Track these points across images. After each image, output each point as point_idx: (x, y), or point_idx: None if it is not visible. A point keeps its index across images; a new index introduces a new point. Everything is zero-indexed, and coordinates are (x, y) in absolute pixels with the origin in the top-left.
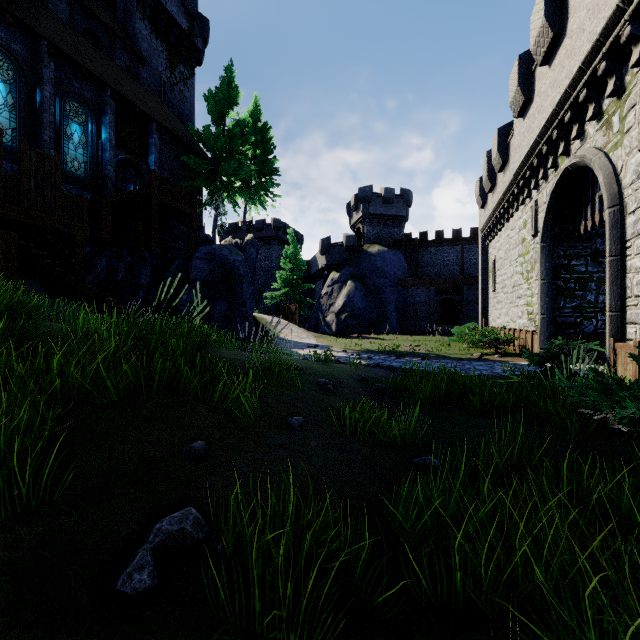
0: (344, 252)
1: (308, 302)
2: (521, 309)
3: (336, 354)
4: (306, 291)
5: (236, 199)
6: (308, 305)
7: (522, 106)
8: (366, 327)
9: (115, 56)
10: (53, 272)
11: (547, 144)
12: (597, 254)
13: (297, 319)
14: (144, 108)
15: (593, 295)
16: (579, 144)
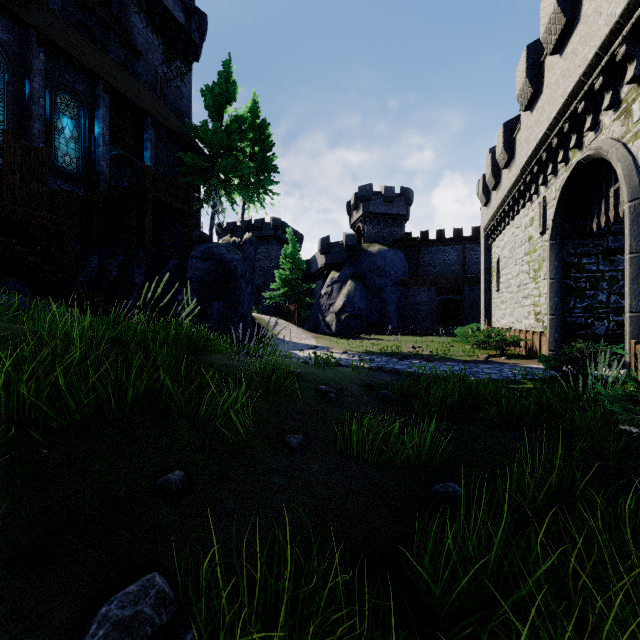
0: (344, 251)
1: (307, 302)
2: (527, 309)
3: (337, 356)
4: (305, 291)
5: (234, 197)
6: (307, 305)
7: (530, 98)
8: (366, 327)
9: (109, 49)
10: (38, 270)
11: (557, 137)
12: (609, 252)
13: (296, 319)
14: (139, 102)
15: (605, 295)
16: (593, 136)
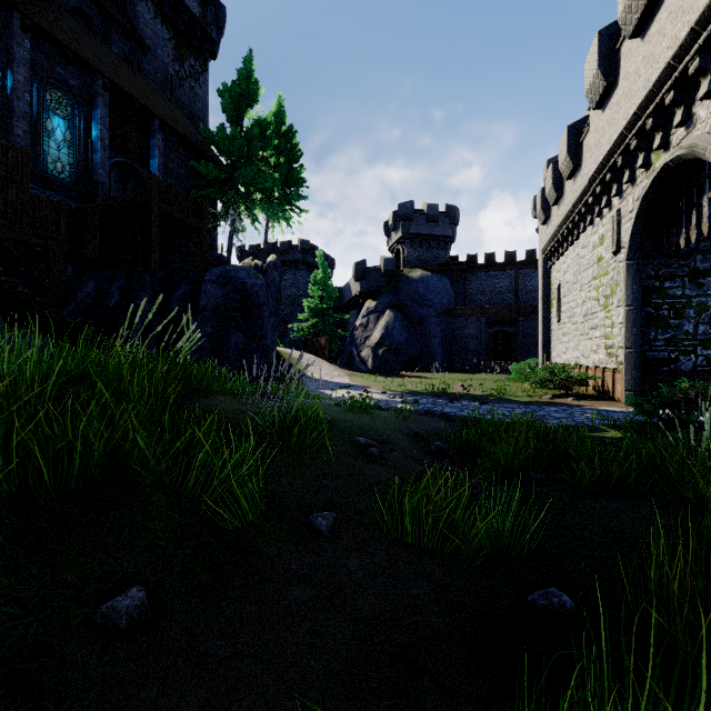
0: (381, 277)
1: (340, 335)
2: (596, 342)
3: (375, 396)
4: (338, 322)
5: (256, 215)
6: (340, 338)
7: (602, 94)
8: (407, 363)
9: (111, 42)
10: (13, 293)
11: (637, 137)
12: (697, 274)
13: (327, 354)
14: (145, 102)
15: (692, 324)
16: (684, 132)
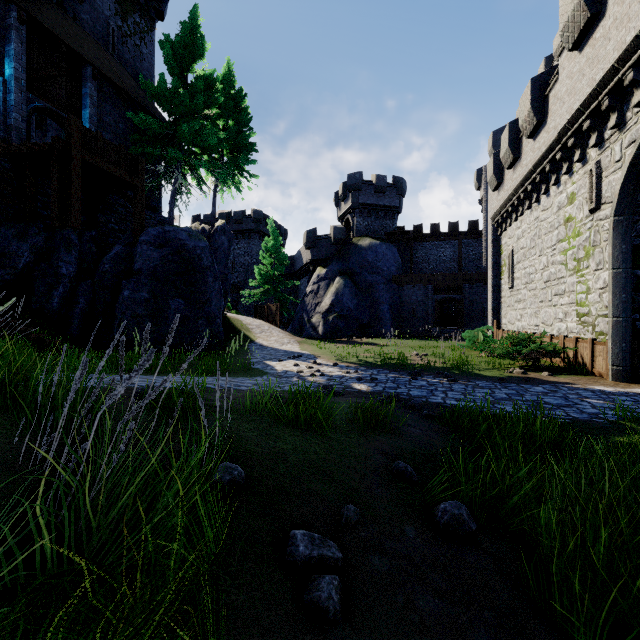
0: (331, 245)
1: (292, 301)
2: (563, 309)
3: (325, 371)
4: (290, 289)
5: (205, 179)
6: (292, 305)
7: (583, 29)
8: (357, 329)
9: None
10: None
11: (634, 69)
12: None
13: (278, 320)
14: (73, 46)
15: None
16: None
